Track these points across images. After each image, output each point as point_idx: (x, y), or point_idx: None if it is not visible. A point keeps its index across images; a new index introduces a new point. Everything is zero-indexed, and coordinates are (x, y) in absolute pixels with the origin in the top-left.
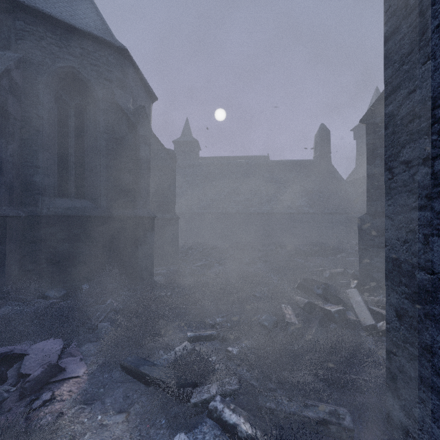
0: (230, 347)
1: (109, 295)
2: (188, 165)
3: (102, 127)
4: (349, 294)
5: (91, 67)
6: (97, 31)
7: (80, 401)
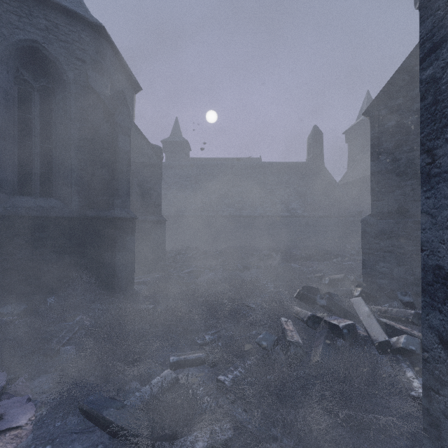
0: (222, 376)
1: (79, 309)
2: (177, 165)
3: (73, 114)
4: (354, 304)
5: (60, 43)
6: (68, 3)
7: None
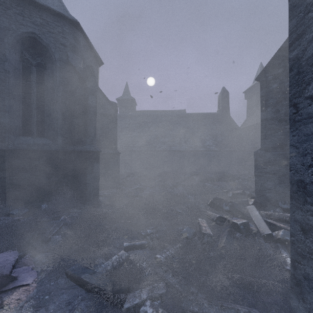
0: (158, 255)
1: (63, 212)
2: (127, 116)
3: (58, 81)
4: (249, 210)
5: (49, 34)
6: (55, 7)
7: (26, 308)
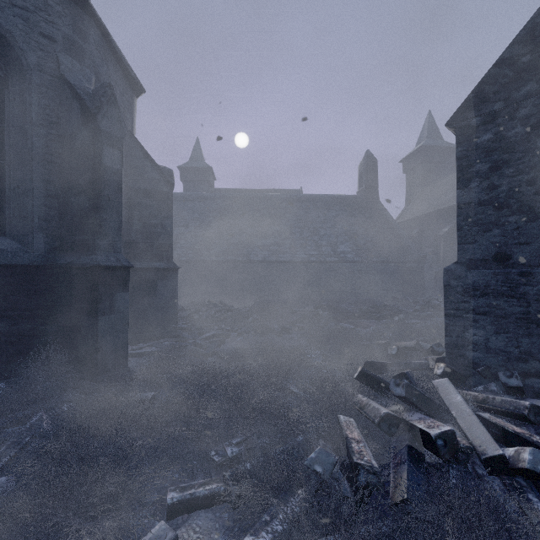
0: (250, 535)
1: (38, 404)
2: (197, 197)
3: (35, 115)
4: (439, 389)
5: (14, 10)
6: None
7: None
